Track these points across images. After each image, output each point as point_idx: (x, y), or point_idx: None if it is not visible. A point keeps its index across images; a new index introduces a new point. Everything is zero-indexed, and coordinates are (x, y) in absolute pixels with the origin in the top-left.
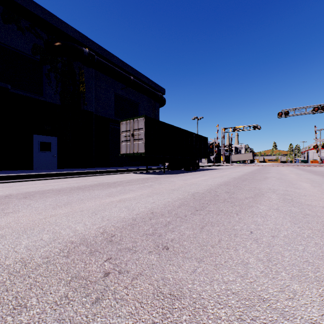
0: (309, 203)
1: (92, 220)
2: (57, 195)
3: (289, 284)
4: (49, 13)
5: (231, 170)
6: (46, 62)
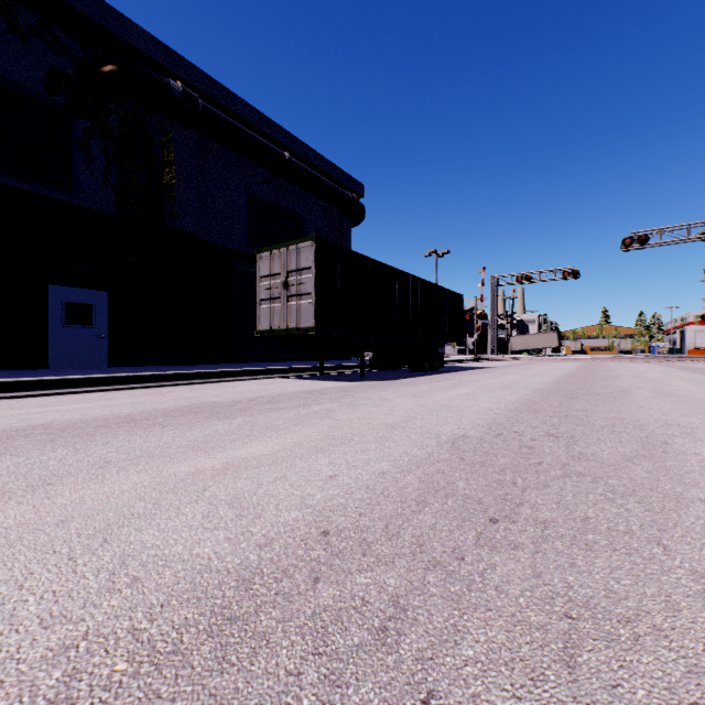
0: None
1: (63, 589)
2: (42, 446)
3: None
4: None
5: (521, 371)
6: (82, 113)
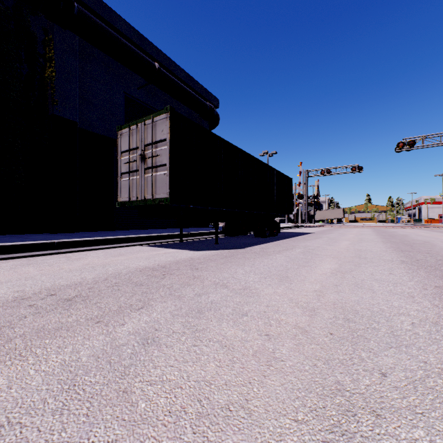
0: None
1: None
2: None
3: None
4: None
5: (342, 237)
6: None
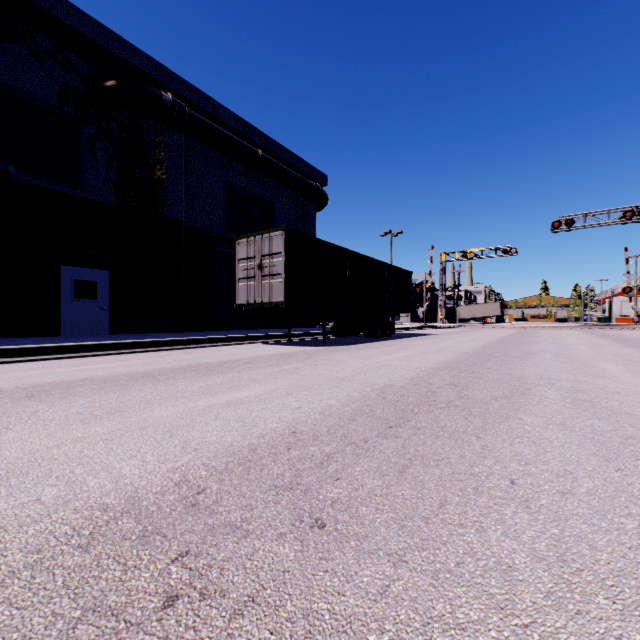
0: (629, 411)
1: (162, 452)
2: (98, 392)
3: (620, 634)
4: (92, 21)
5: (459, 338)
6: (88, 120)
